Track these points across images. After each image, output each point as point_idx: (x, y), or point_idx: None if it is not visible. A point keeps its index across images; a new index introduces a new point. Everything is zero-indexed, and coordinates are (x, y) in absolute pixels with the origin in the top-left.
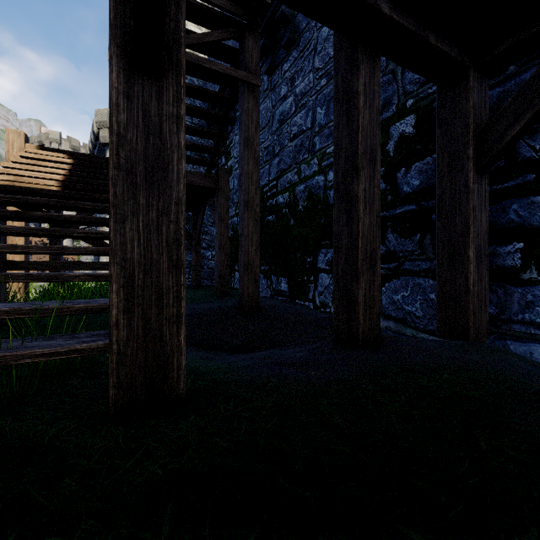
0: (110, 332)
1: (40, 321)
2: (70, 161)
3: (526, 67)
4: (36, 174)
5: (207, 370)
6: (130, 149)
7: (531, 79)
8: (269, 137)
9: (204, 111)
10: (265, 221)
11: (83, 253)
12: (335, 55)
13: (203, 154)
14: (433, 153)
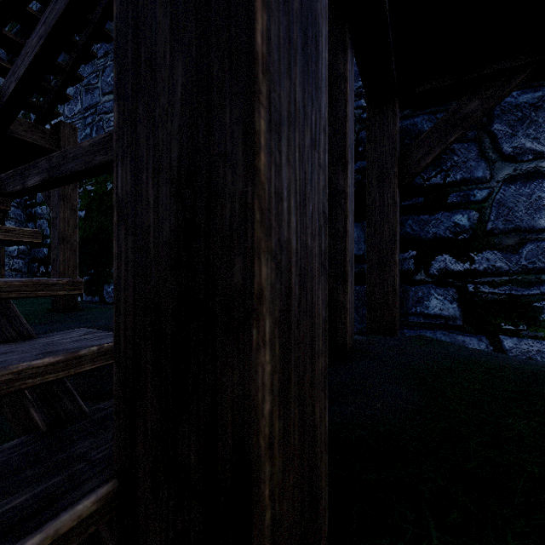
0: (258, 474)
1: None
2: None
3: (417, 113)
4: None
5: None
6: None
7: (440, 122)
8: None
9: None
10: None
11: None
12: None
13: None
14: None
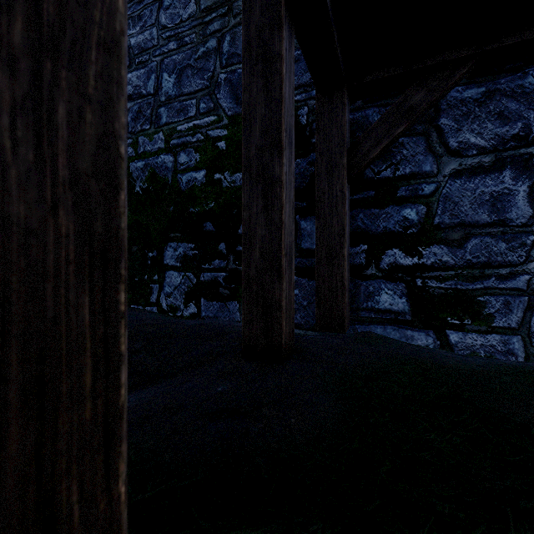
0: None
1: None
2: None
3: (369, 105)
4: None
5: None
6: None
7: (388, 113)
8: None
9: None
10: None
11: None
12: None
13: None
14: (297, 158)
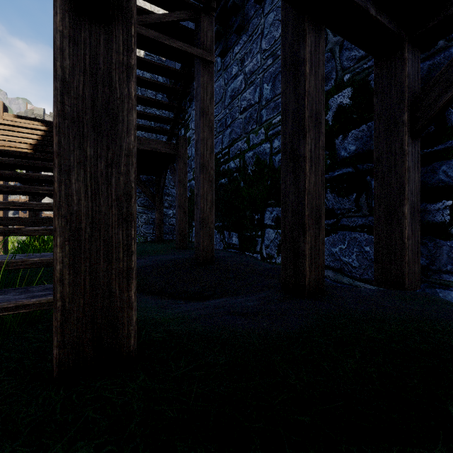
0: (54, 288)
1: (12, 272)
2: (44, 128)
3: None
4: (10, 138)
5: (163, 321)
6: (76, 97)
7: None
8: (222, 111)
9: (165, 86)
10: (218, 184)
11: (46, 209)
12: (282, 27)
13: (165, 127)
14: (368, 122)
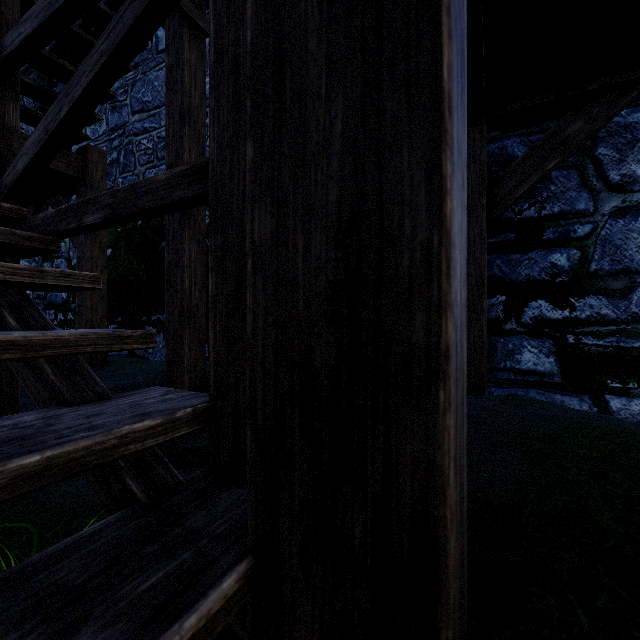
0: (445, 548)
1: None
2: None
3: (507, 135)
4: None
5: None
6: None
7: (537, 146)
8: None
9: (77, 33)
10: (160, 247)
11: None
12: None
13: None
14: None
